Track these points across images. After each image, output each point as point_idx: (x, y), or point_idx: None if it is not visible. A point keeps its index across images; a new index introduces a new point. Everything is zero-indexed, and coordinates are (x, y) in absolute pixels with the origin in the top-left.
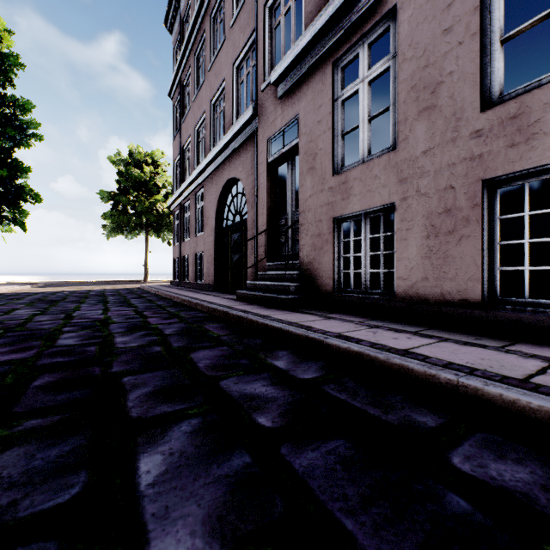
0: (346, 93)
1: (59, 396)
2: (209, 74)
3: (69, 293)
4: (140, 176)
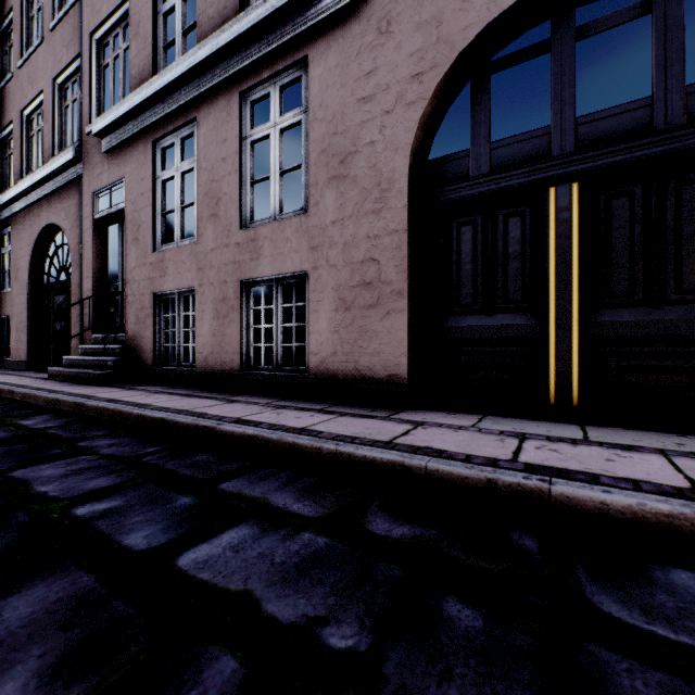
0: (166, 175)
1: None
2: (20, 72)
3: None
4: None
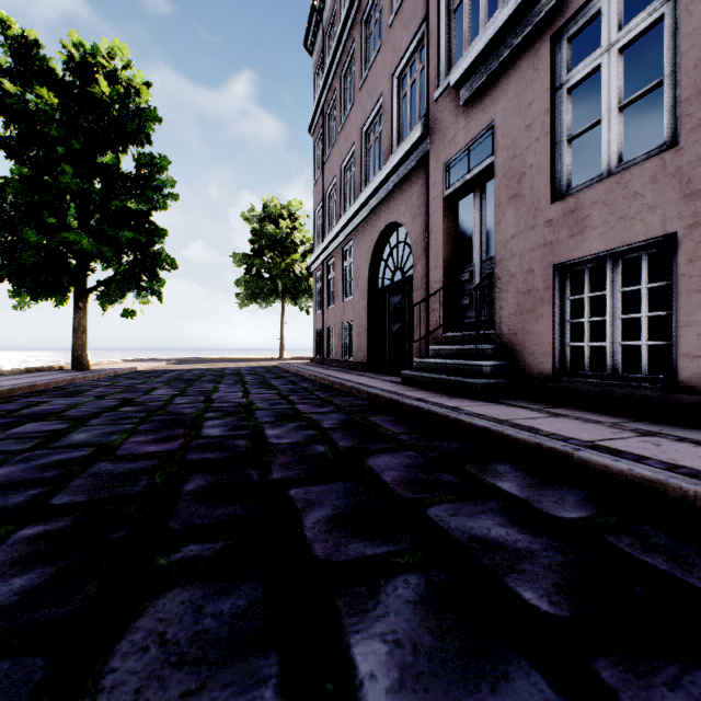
0: (577, 75)
1: (217, 510)
2: (359, 94)
3: (203, 371)
4: (275, 233)
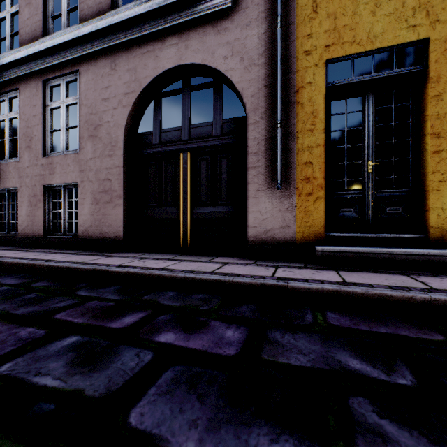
0: None
1: None
2: None
3: None
4: None
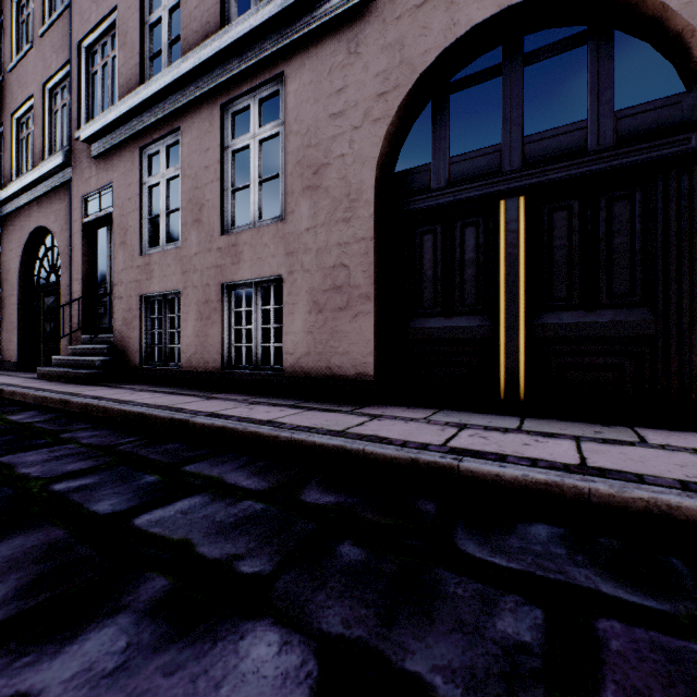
0: (152, 181)
1: None
2: (10, 76)
3: None
4: None
